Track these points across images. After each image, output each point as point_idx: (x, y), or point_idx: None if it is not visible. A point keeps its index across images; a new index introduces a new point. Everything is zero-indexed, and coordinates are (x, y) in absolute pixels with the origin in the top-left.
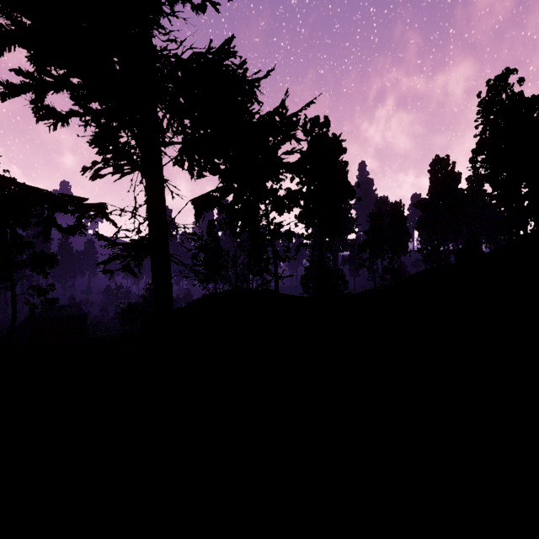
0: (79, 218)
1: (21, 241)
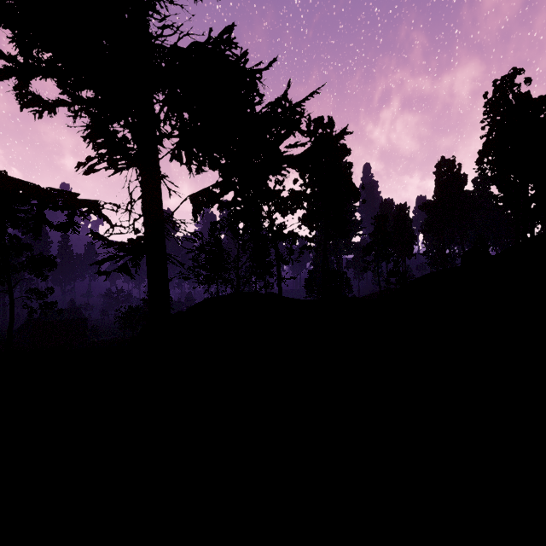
0: (71, 215)
1: (19, 243)
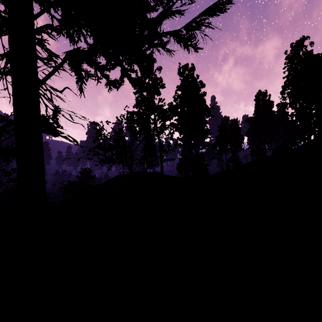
0: None
1: None
